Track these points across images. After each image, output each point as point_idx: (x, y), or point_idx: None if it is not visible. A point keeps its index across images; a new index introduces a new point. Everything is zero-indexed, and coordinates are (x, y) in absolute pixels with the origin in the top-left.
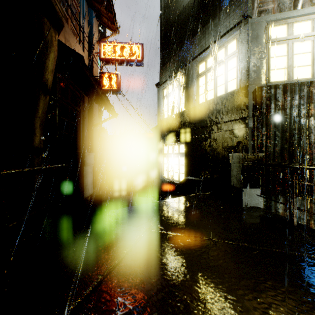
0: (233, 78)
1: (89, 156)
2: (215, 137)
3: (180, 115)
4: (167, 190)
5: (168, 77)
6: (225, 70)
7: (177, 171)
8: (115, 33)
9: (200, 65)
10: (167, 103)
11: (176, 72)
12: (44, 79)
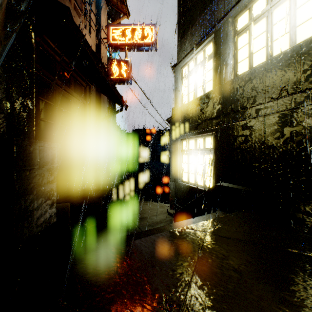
0: (308, 18)
1: (37, 148)
2: (271, 121)
3: (206, 96)
4: (187, 198)
5: (188, 50)
6: (290, 9)
7: (202, 173)
8: (125, 15)
9: (239, 17)
10: (186, 85)
11: (201, 39)
12: None
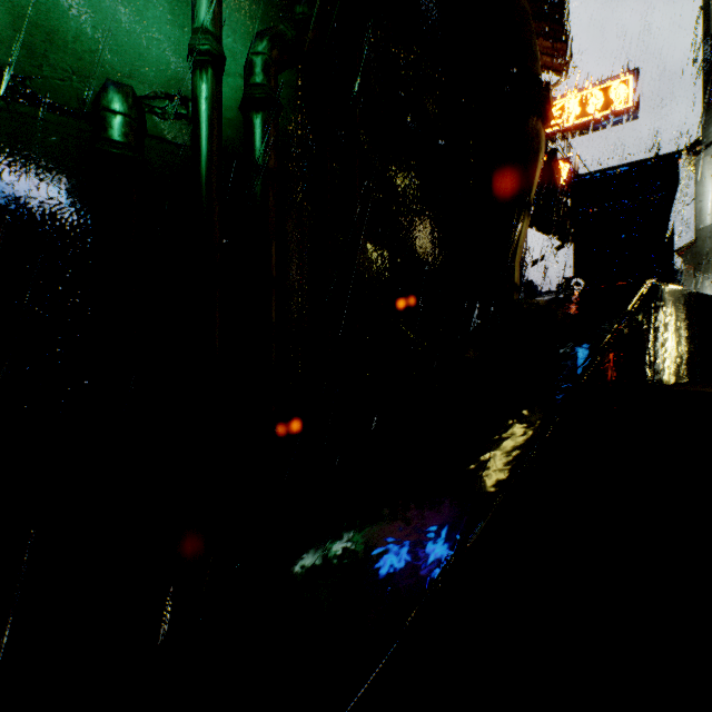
0: None
1: None
2: None
3: None
4: None
5: None
6: None
7: None
8: (565, 75)
9: None
10: None
11: None
12: (531, 198)
